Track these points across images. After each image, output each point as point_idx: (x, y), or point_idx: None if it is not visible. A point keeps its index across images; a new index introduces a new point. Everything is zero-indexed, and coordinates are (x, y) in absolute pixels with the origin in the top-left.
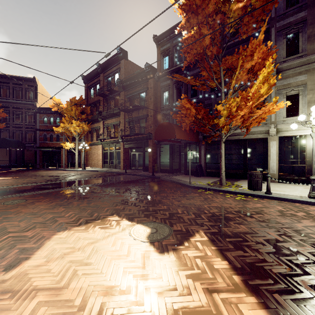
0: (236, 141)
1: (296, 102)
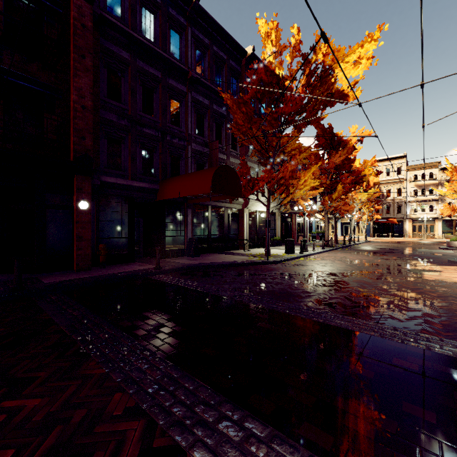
0: (220, 208)
1: None
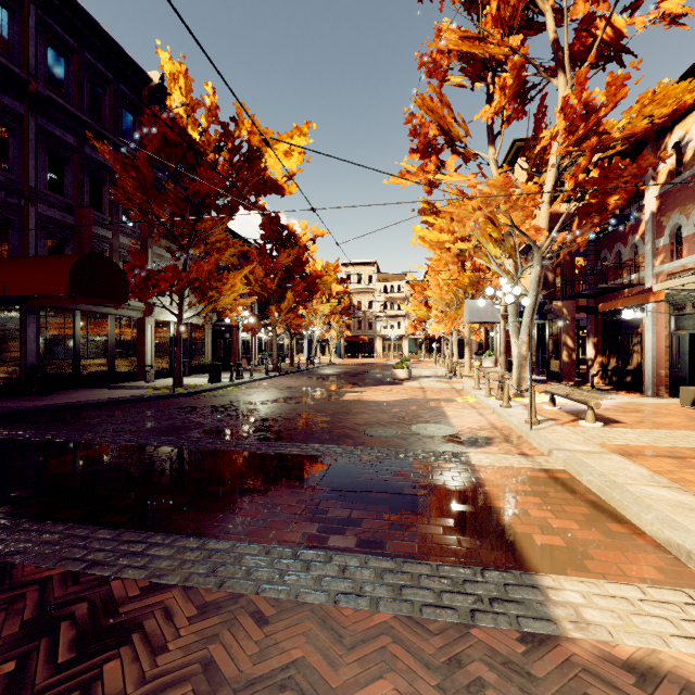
0: (100, 315)
1: None
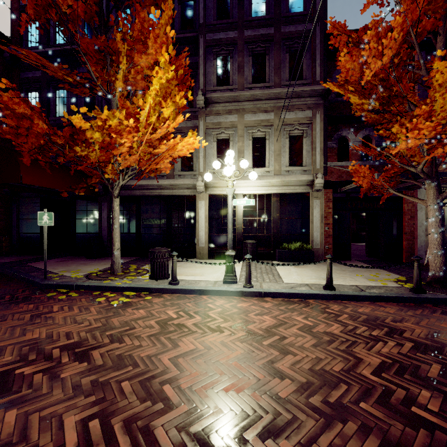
0: (158, 197)
1: (227, 149)
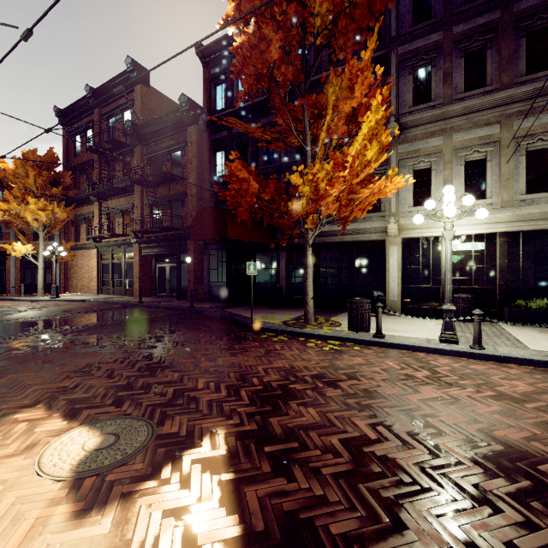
0: (338, 244)
1: (427, 181)
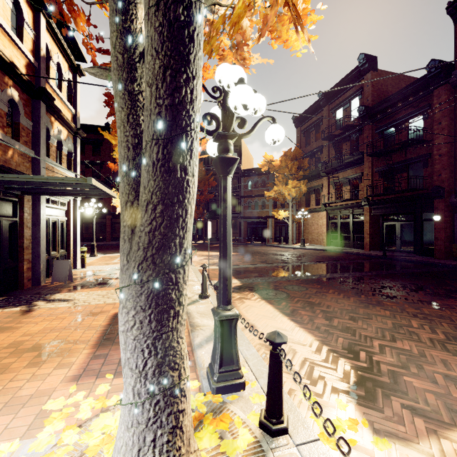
0: None
1: None
